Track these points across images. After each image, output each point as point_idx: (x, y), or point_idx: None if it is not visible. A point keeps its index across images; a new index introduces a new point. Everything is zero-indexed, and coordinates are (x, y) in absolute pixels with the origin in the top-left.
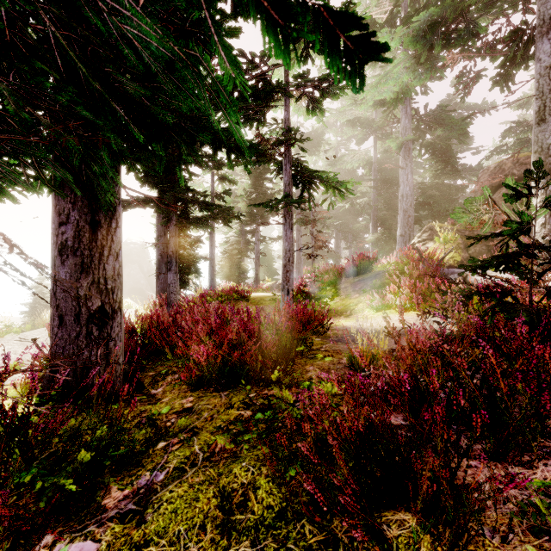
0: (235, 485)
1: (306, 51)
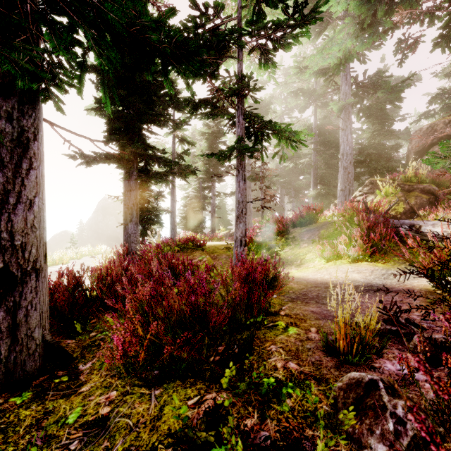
0: None
1: (259, 5)
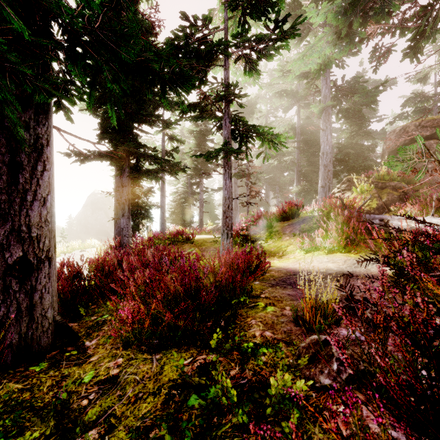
0: None
1: (244, 17)
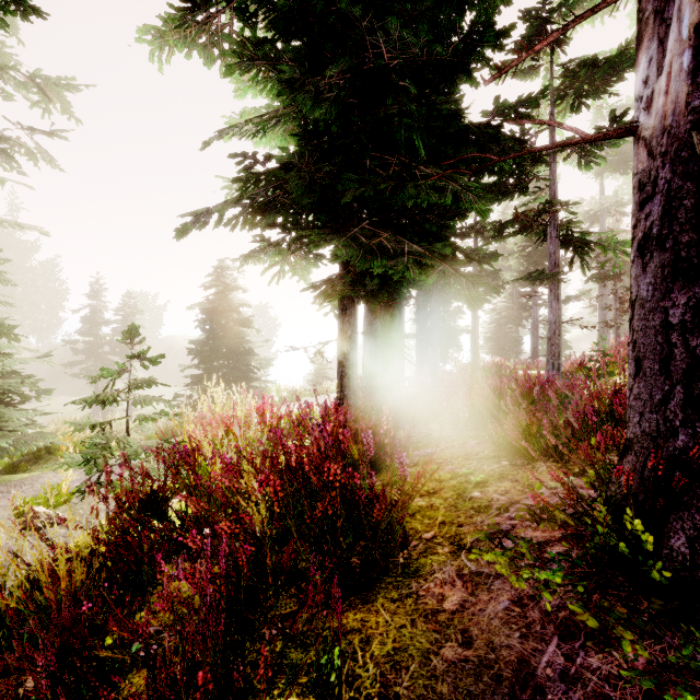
0: (474, 450)
1: (579, 100)
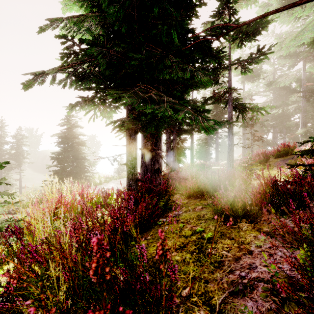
0: (201, 213)
1: (241, 42)
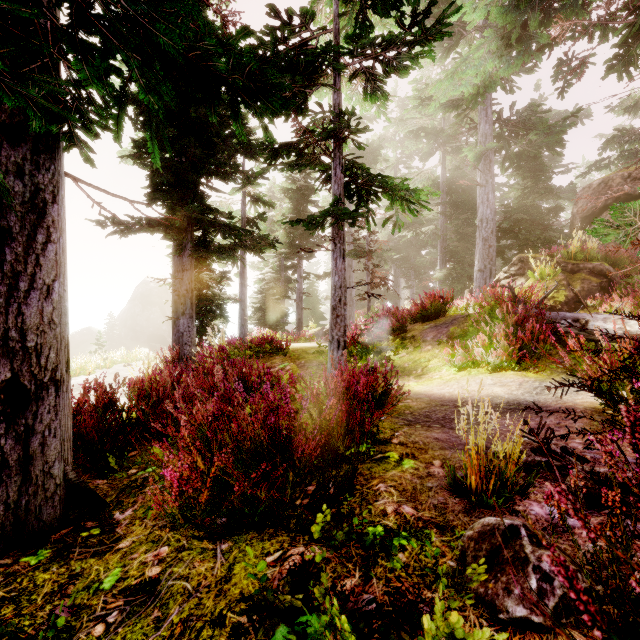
0: None
1: (364, 12)
